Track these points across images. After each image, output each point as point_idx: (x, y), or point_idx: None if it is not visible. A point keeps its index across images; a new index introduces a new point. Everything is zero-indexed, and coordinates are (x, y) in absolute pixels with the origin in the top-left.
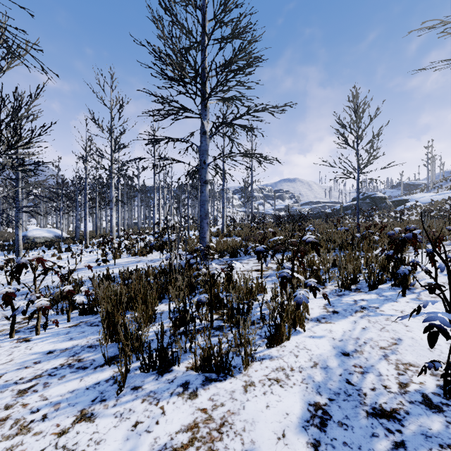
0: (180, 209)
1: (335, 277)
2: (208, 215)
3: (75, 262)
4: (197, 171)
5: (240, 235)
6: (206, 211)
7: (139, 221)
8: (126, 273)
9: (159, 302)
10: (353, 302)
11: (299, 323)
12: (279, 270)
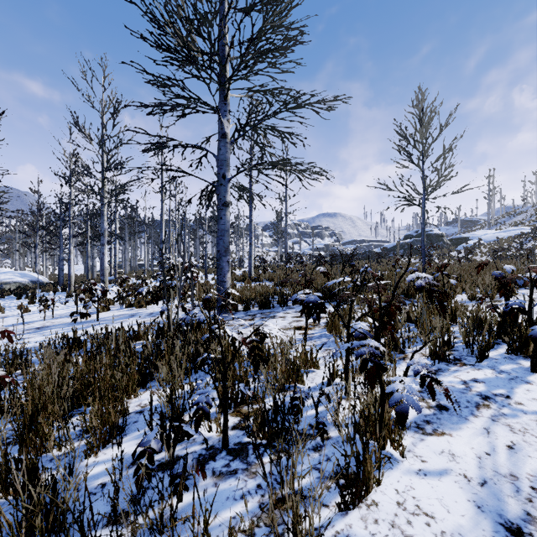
0: (197, 248)
1: (414, 339)
2: (229, 251)
3: (44, 317)
4: (215, 191)
5: (272, 278)
6: (226, 244)
7: (145, 262)
8: (103, 335)
9: (142, 388)
10: (463, 386)
11: (390, 438)
12: (331, 328)
